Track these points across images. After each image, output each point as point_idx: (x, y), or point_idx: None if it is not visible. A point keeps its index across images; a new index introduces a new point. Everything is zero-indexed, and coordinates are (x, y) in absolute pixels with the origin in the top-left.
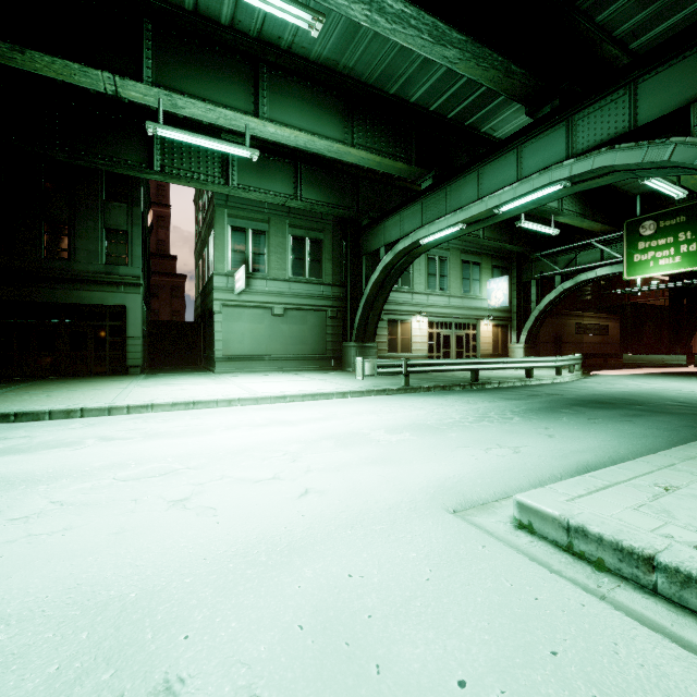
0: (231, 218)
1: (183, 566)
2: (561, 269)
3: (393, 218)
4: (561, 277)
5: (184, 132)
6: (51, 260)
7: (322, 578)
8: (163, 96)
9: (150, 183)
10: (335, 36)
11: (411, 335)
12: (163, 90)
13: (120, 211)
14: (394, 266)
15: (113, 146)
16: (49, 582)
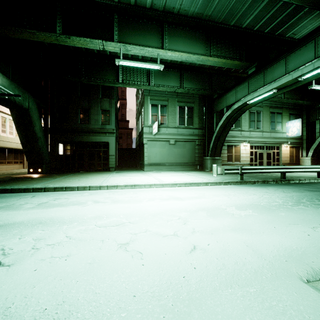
0: (151, 100)
1: (121, 300)
2: None
3: (231, 92)
4: None
5: (130, 61)
6: (82, 124)
7: None
8: (122, 46)
9: (119, 90)
10: None
11: (240, 153)
12: (122, 44)
13: (106, 102)
14: (232, 117)
15: (103, 74)
16: (50, 295)
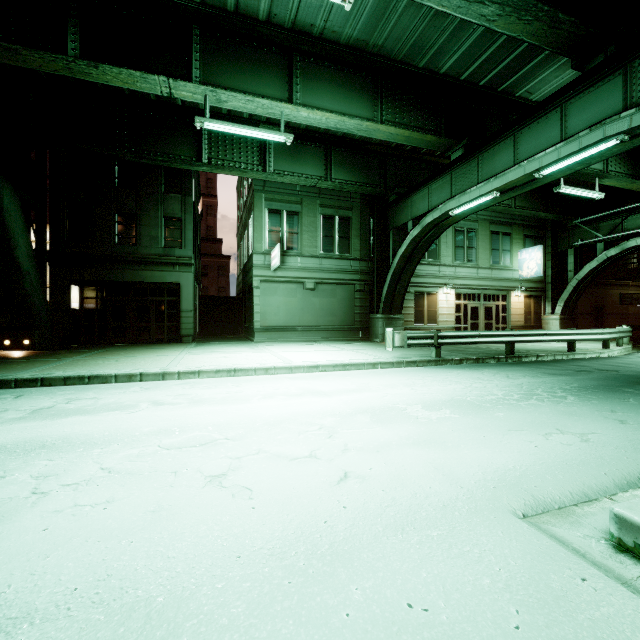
0: (268, 201)
1: (215, 564)
2: (604, 236)
3: (421, 192)
4: (604, 244)
5: (227, 123)
6: (122, 246)
7: (375, 605)
8: (209, 92)
9: (201, 177)
10: (365, 15)
11: (437, 307)
12: (209, 87)
13: (175, 201)
14: (422, 239)
15: (170, 144)
16: (81, 568)
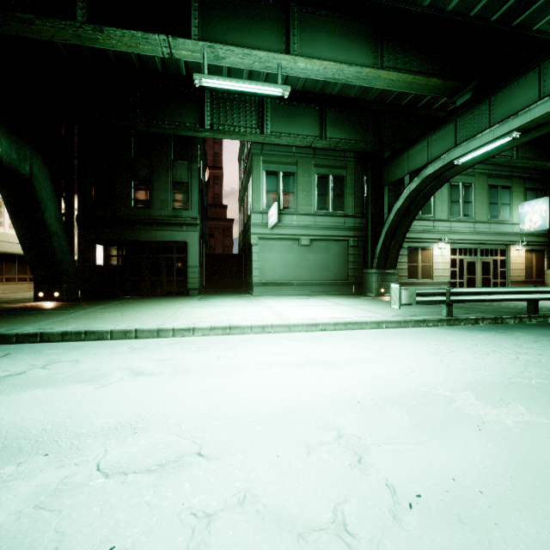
0: (265, 164)
1: None
2: None
3: (419, 145)
4: None
5: (224, 78)
6: (138, 209)
7: None
8: (207, 49)
9: (209, 152)
10: None
11: (432, 262)
12: (207, 43)
13: (183, 167)
14: (420, 192)
15: (176, 113)
16: None
